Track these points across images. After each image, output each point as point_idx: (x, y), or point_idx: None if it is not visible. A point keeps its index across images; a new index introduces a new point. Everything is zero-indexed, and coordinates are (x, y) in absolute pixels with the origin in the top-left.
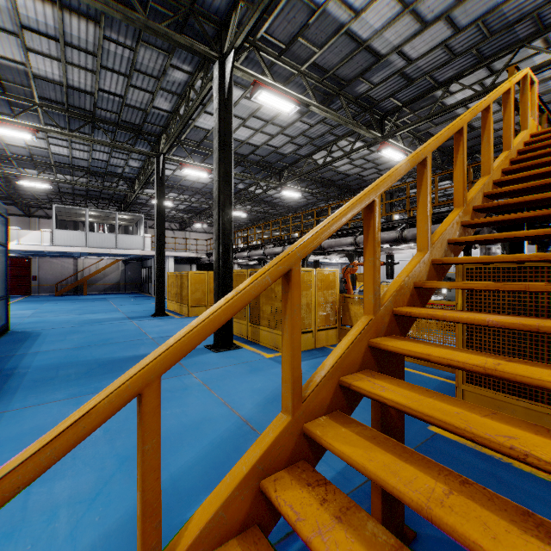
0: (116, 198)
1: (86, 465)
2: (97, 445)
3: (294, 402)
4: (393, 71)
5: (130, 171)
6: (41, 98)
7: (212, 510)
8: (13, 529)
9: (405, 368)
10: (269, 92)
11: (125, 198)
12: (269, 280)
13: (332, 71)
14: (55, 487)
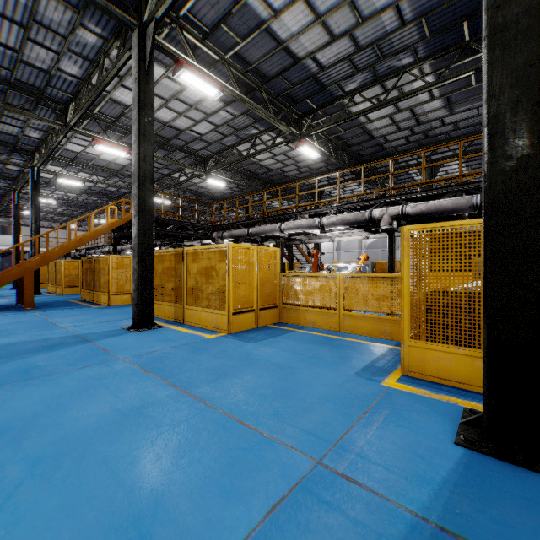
0: None
1: None
2: None
3: None
4: None
5: (0, 191)
6: None
7: None
8: None
9: None
10: (63, 180)
11: None
12: None
13: (105, 167)
14: None
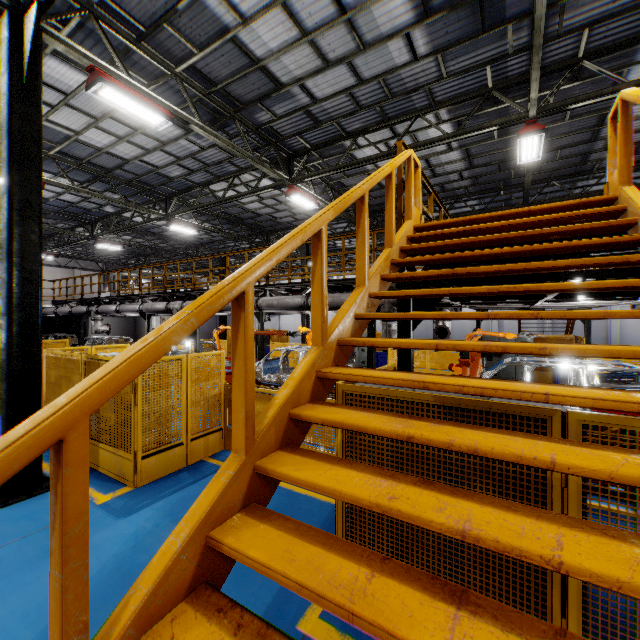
0: None
1: None
2: None
3: None
4: (297, 105)
5: None
6: None
7: None
8: None
9: (297, 487)
10: (117, 89)
11: None
12: None
13: (221, 86)
14: None
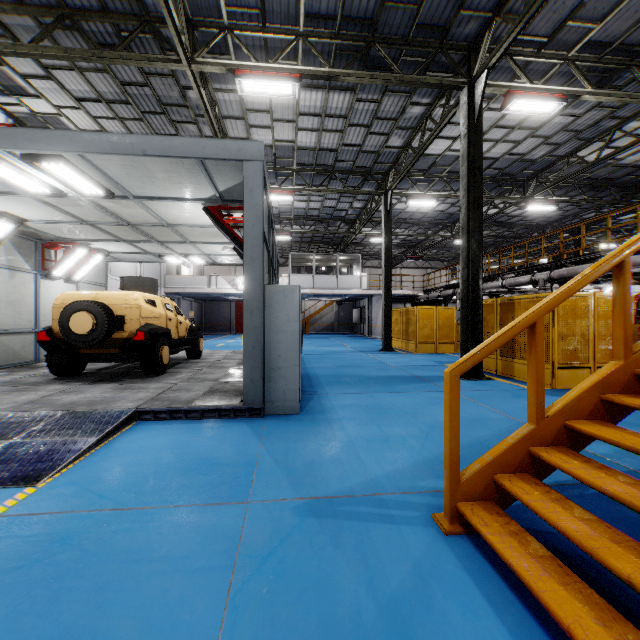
0: (334, 241)
1: (406, 424)
2: (405, 417)
3: (624, 352)
4: None
5: (352, 213)
6: (298, 165)
7: (569, 399)
8: (385, 439)
9: None
10: (525, 98)
11: (342, 240)
12: (606, 267)
13: (618, 42)
14: (394, 429)
